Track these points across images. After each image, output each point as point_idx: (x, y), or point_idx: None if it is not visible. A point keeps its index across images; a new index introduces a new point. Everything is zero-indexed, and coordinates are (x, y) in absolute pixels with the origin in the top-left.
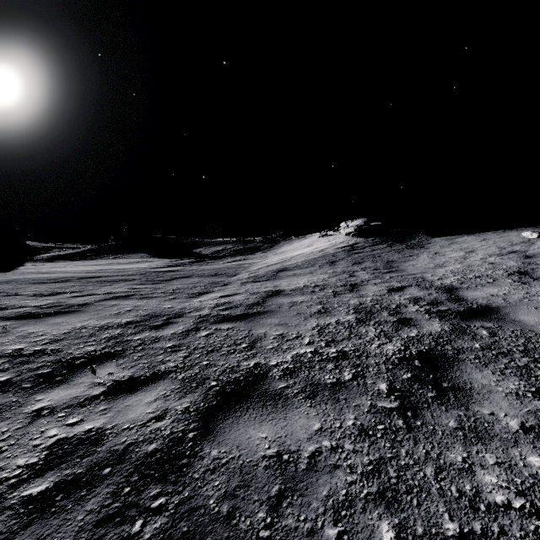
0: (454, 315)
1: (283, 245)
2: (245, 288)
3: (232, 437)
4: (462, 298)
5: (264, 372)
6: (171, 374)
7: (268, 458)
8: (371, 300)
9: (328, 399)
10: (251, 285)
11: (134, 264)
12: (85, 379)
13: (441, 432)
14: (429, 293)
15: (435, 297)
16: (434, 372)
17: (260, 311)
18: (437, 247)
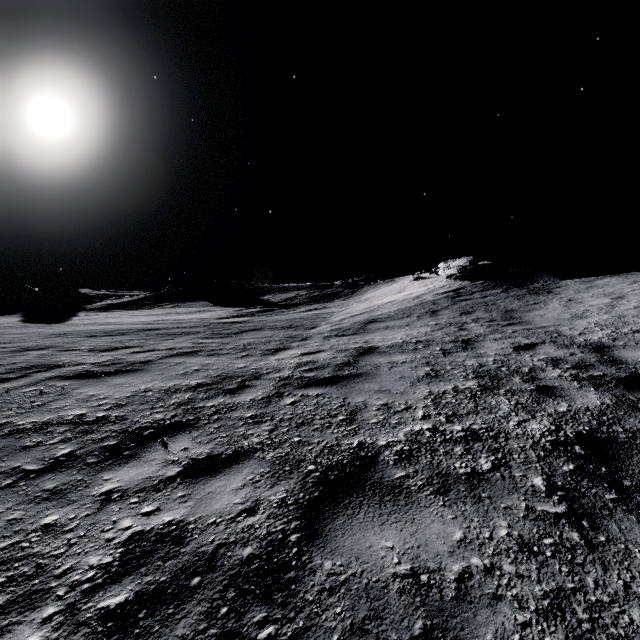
0: (614, 383)
1: (366, 290)
2: (330, 343)
3: (347, 544)
4: (620, 359)
5: (373, 455)
6: (257, 452)
7: (401, 578)
8: (494, 361)
9: (466, 496)
10: (336, 340)
11: (195, 314)
12: (157, 455)
13: (639, 554)
14: (570, 352)
15: (581, 358)
16: (606, 464)
17: (353, 374)
18: (570, 292)
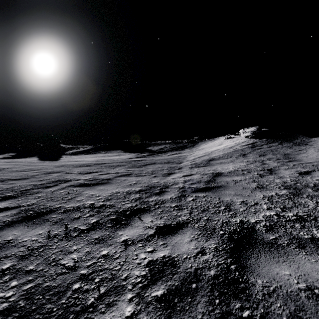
0: None
1: (200, 144)
2: (195, 170)
3: (264, 271)
4: None
5: (251, 227)
6: (189, 224)
7: (303, 291)
8: (291, 180)
9: (316, 250)
10: (197, 169)
11: (117, 156)
12: (138, 223)
13: None
14: None
15: None
16: None
17: (216, 186)
18: (318, 144)
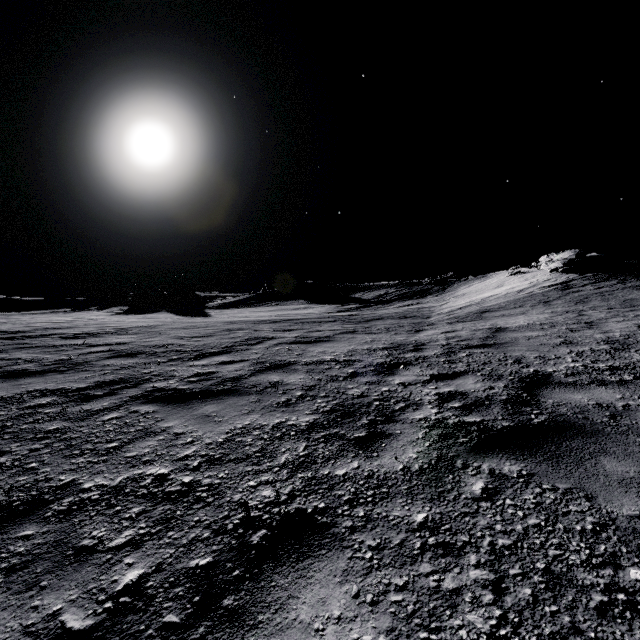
0: None
1: (458, 286)
2: (459, 326)
3: (556, 397)
4: None
5: (547, 374)
6: (469, 373)
7: (592, 404)
8: (620, 335)
9: (619, 387)
10: (462, 324)
11: (302, 310)
12: (406, 373)
13: None
14: None
15: None
16: None
17: (498, 342)
18: None
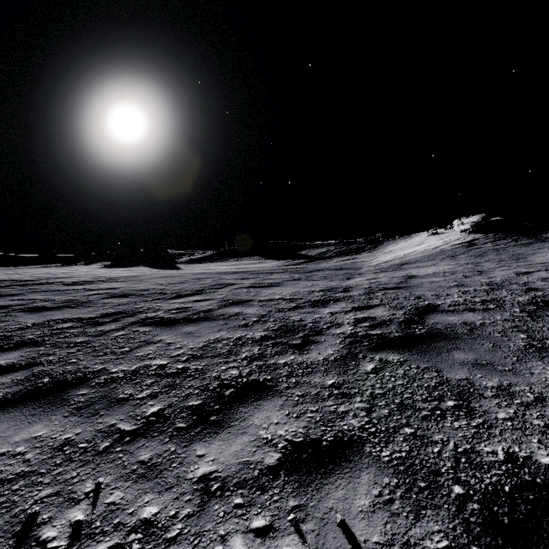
0: None
1: (387, 245)
2: (381, 275)
3: (437, 319)
4: None
5: (436, 305)
6: (380, 305)
7: (460, 323)
8: (500, 280)
9: (483, 312)
10: (384, 273)
11: (258, 264)
12: (335, 306)
13: None
14: None
15: None
16: None
17: (408, 285)
18: None
